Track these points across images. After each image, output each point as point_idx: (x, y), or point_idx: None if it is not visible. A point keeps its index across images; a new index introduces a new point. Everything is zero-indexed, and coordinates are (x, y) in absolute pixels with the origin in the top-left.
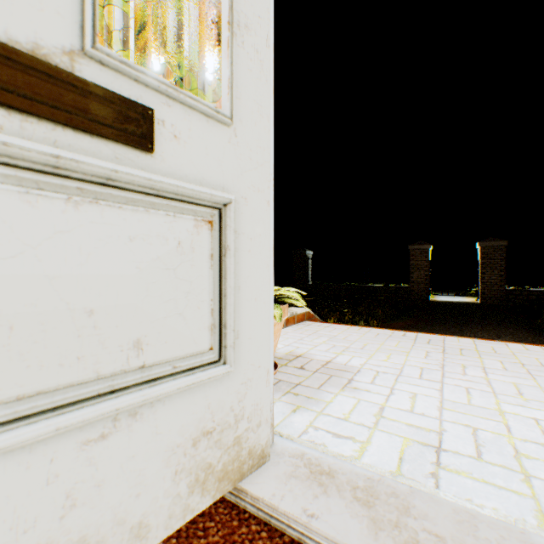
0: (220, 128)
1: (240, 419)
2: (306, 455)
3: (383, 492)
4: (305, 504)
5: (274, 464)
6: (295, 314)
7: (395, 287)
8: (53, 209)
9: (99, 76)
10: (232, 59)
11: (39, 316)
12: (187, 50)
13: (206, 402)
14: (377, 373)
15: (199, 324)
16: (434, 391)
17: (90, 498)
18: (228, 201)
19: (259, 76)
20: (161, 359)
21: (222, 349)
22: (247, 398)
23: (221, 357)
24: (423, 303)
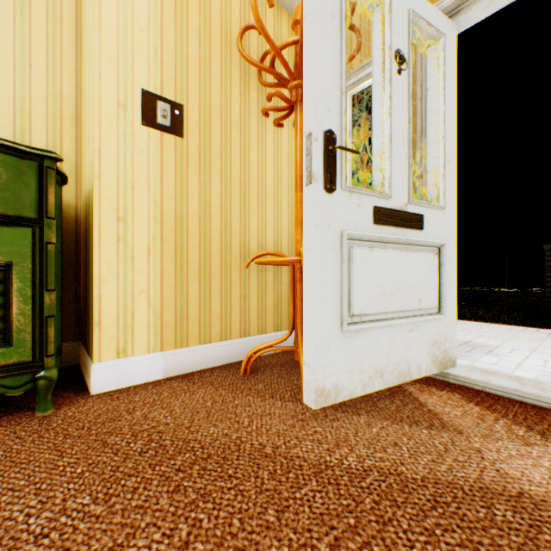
0: (439, 212)
1: (445, 341)
2: (476, 367)
3: (525, 379)
4: (483, 377)
5: (459, 367)
6: None
7: (524, 293)
8: (404, 255)
9: (410, 208)
10: (444, 182)
11: (403, 287)
12: None
13: (435, 329)
14: (513, 349)
15: (433, 296)
16: None
17: (409, 349)
18: (443, 244)
19: (452, 181)
20: (424, 307)
21: (439, 308)
22: (448, 333)
23: (439, 311)
24: None
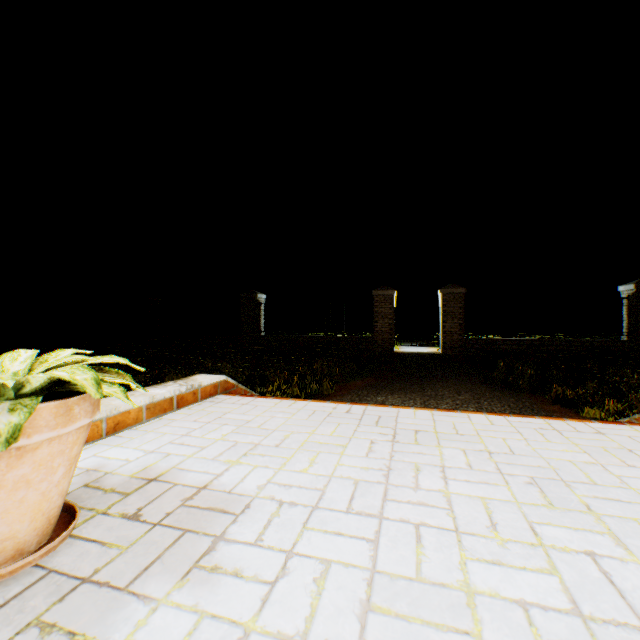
0: None
1: None
2: None
3: None
4: None
5: None
6: (198, 386)
7: (359, 338)
8: None
9: None
10: None
11: None
12: None
13: None
14: (279, 508)
15: None
16: (365, 547)
17: None
18: None
19: None
20: None
21: None
22: None
23: None
24: (387, 355)
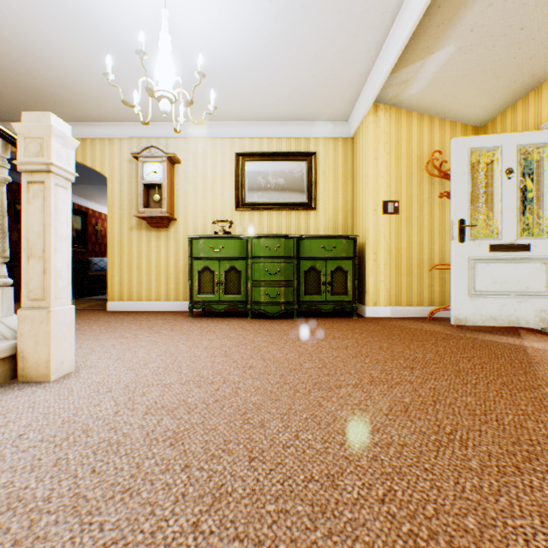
0: (547, 240)
1: None
2: None
3: None
4: None
5: None
6: None
7: None
8: (512, 265)
9: (519, 242)
10: None
11: (511, 280)
12: (535, 209)
13: (542, 303)
14: None
15: (540, 285)
16: None
17: (517, 311)
18: None
19: None
20: (531, 291)
21: (547, 293)
22: None
23: (547, 294)
24: None
